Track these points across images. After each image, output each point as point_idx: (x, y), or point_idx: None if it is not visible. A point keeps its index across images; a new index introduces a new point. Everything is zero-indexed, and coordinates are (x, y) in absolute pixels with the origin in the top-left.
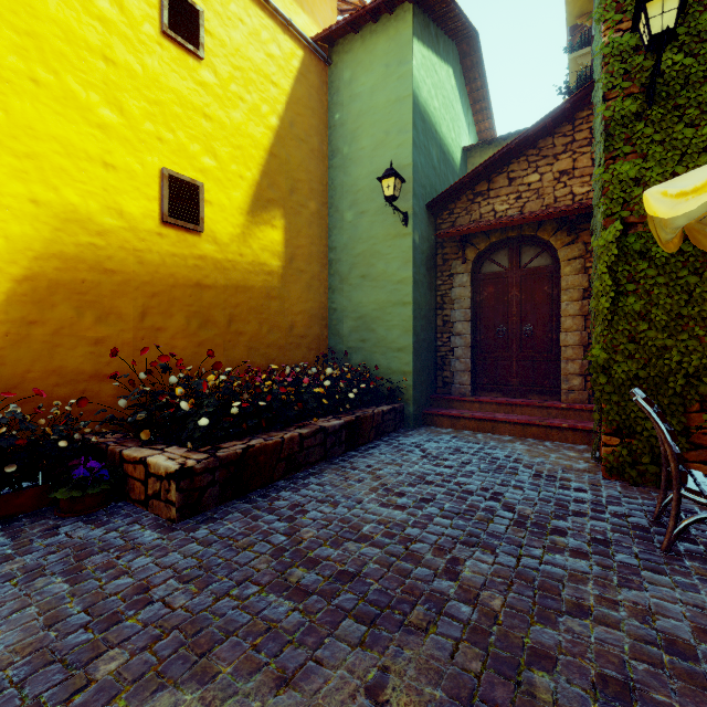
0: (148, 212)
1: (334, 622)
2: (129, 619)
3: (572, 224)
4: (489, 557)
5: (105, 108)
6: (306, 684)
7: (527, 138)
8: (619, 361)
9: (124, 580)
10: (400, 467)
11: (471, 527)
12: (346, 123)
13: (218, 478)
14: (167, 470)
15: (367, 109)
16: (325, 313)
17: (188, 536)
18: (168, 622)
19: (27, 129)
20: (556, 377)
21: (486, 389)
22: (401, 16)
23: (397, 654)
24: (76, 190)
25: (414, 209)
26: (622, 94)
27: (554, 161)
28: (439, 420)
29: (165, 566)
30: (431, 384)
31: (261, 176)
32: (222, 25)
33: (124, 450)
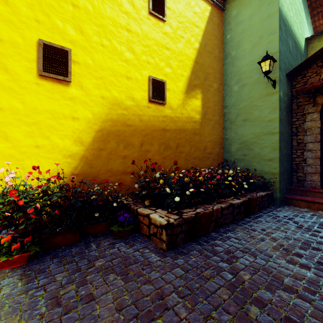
0: (143, 97)
1: None
2: (158, 318)
3: None
4: None
5: (127, 52)
6: None
7: None
8: None
9: (149, 286)
10: (286, 233)
11: None
12: (233, 38)
13: (183, 229)
14: (160, 223)
15: (247, 28)
16: (221, 141)
17: (174, 262)
18: None
19: (100, 67)
20: None
21: None
22: None
23: None
24: (117, 90)
25: (280, 77)
26: None
27: None
28: (297, 202)
29: (167, 281)
30: (288, 180)
31: (191, 73)
32: (174, 3)
33: (138, 208)
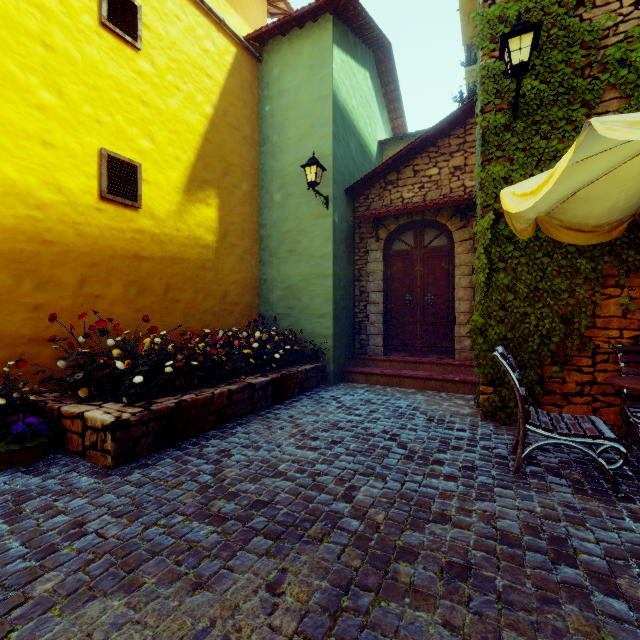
0: (87, 188)
1: (246, 539)
2: (65, 548)
3: (464, 212)
4: (380, 483)
5: (44, 91)
6: (218, 586)
7: (428, 138)
8: (492, 325)
9: (61, 518)
10: (317, 417)
11: (369, 462)
12: (275, 114)
13: (151, 429)
14: (103, 422)
15: (293, 104)
16: (256, 283)
17: (122, 480)
18: (101, 549)
19: None
20: (451, 339)
21: (396, 350)
22: (323, 24)
23: (295, 559)
24: (15, 166)
25: (334, 193)
26: (495, 109)
27: (449, 158)
28: (355, 377)
29: (99, 505)
30: (350, 346)
31: (196, 158)
32: (159, 20)
33: (62, 406)
